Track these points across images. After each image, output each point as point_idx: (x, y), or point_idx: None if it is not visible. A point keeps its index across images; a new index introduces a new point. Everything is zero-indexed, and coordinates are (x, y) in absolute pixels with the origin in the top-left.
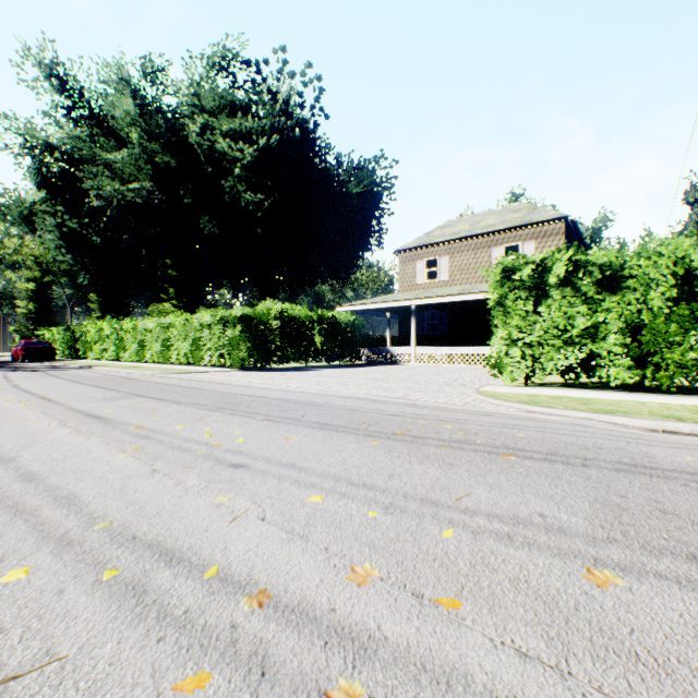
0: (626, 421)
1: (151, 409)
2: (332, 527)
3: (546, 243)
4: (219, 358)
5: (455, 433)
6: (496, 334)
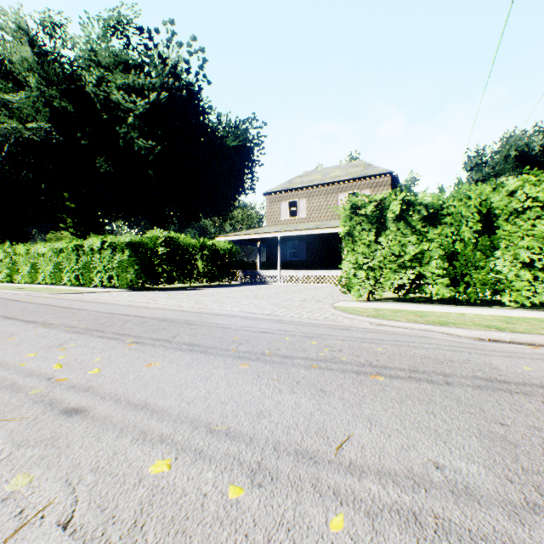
0: (459, 332)
1: (10, 334)
2: (171, 531)
3: (378, 192)
4: (109, 279)
5: (321, 350)
6: (346, 259)
